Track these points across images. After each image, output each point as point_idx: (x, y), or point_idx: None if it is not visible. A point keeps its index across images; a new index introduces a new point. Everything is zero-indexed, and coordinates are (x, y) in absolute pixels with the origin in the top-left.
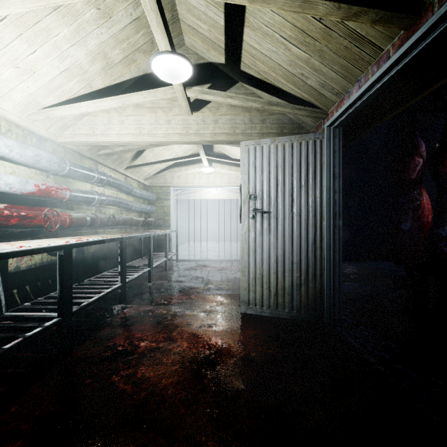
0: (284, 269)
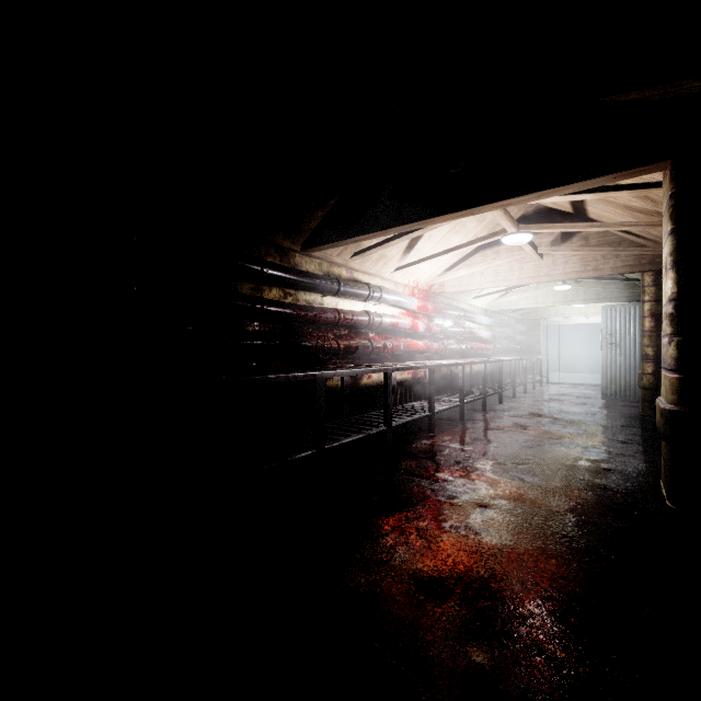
0: (630, 376)
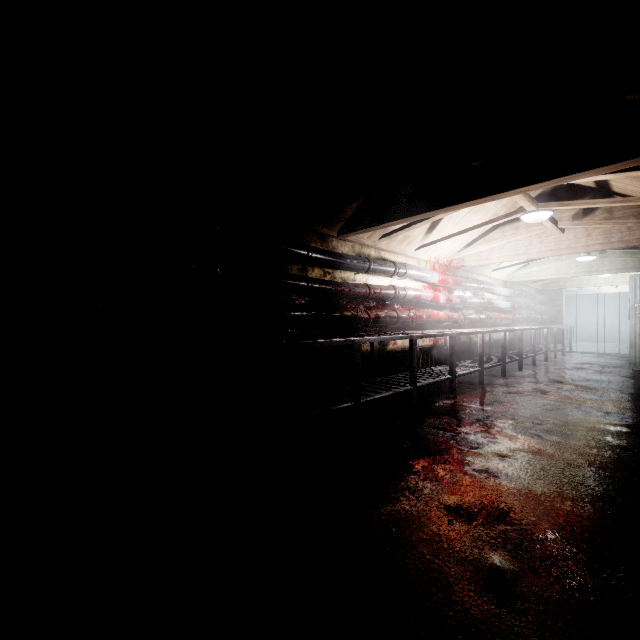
0: None
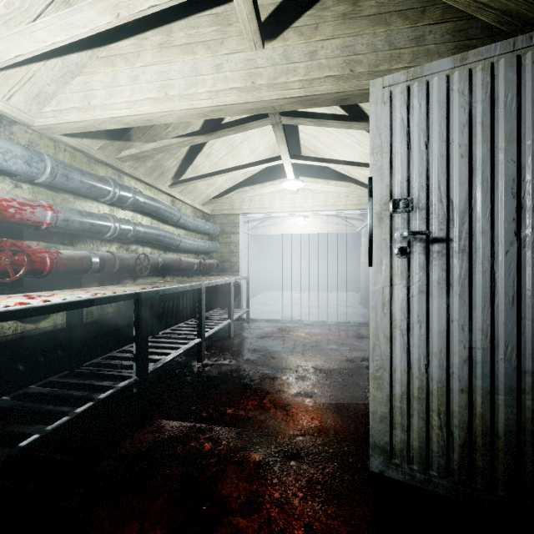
0: (493, 384)
